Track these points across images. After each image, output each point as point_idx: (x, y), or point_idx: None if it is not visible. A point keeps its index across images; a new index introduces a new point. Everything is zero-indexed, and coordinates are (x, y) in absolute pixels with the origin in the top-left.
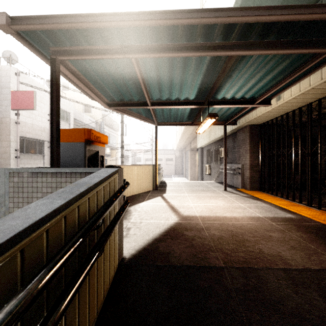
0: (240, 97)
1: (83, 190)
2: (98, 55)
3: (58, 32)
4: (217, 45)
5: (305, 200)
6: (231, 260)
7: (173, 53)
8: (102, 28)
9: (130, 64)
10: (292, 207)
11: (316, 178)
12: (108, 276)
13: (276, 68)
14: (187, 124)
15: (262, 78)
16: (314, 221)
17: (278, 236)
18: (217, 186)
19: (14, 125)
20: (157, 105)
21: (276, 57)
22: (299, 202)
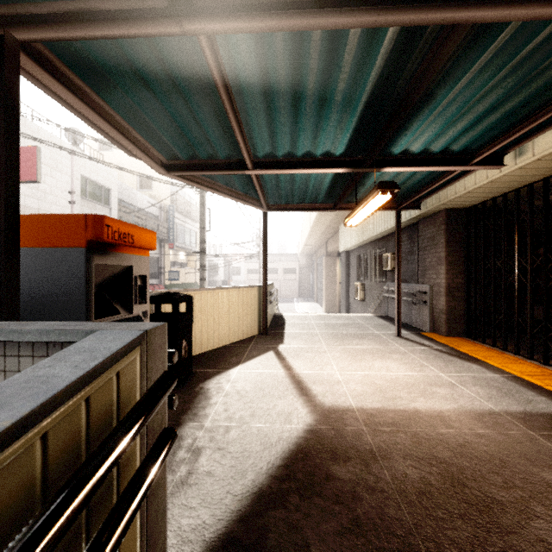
0: (440, 148)
1: None
2: (112, 26)
3: None
4: None
5: None
6: None
7: (306, 17)
8: None
9: (201, 62)
10: None
11: None
12: None
13: (544, 71)
14: (324, 208)
15: (502, 100)
16: None
17: None
18: (381, 326)
19: None
20: (266, 167)
21: None
22: None
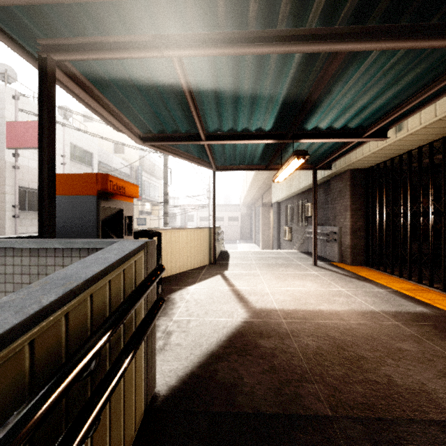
0: (341, 126)
1: (52, 299)
2: (117, 52)
3: (48, 11)
4: (314, 34)
5: (437, 281)
6: (342, 400)
7: (241, 48)
8: (120, 2)
9: (172, 71)
10: (421, 294)
11: None
12: (121, 445)
13: (404, 76)
14: (259, 168)
15: (379, 94)
16: None
17: (412, 349)
18: (303, 258)
19: (10, 171)
20: (215, 139)
21: (408, 58)
22: (430, 285)
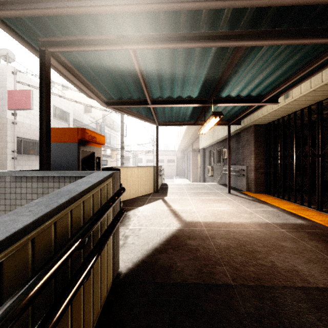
0: (246, 94)
1: (64, 201)
2: (92, 46)
3: (47, 20)
4: (224, 35)
5: (314, 204)
6: (241, 275)
7: (175, 44)
8: (95, 15)
9: (128, 58)
10: (301, 212)
11: (324, 180)
12: (99, 298)
13: (287, 61)
14: (189, 124)
15: (271, 73)
16: (327, 228)
17: (290, 246)
18: (220, 188)
19: (10, 125)
20: (158, 103)
21: (288, 49)
22: (308, 206)
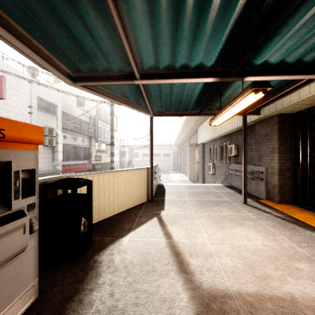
0: (296, 58)
1: None
2: None
3: None
4: None
5: None
6: None
7: None
8: None
9: None
10: None
11: None
12: None
13: None
14: (192, 114)
15: None
16: None
17: None
18: (230, 194)
19: None
20: (151, 77)
21: None
22: None
